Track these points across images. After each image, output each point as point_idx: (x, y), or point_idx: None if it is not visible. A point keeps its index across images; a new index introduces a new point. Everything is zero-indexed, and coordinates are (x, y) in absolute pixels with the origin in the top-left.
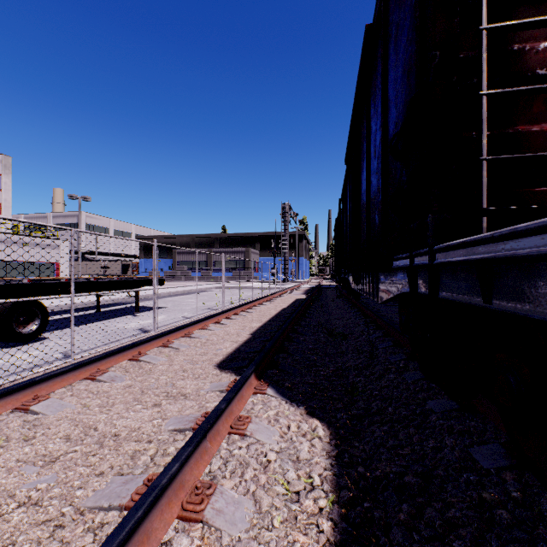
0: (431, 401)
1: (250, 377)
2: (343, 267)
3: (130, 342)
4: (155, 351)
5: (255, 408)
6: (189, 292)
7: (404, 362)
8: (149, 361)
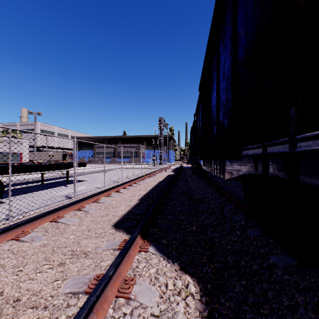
0: (273, 256)
1: (136, 238)
2: (196, 156)
3: (56, 206)
4: (71, 214)
5: (139, 266)
6: (102, 171)
7: (244, 221)
8: (64, 223)
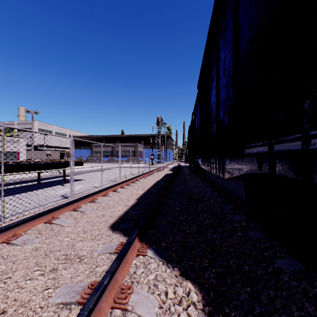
0: (278, 260)
1: (134, 240)
2: (194, 155)
3: (51, 206)
4: (67, 214)
5: (137, 272)
6: (100, 170)
7: (246, 222)
8: (59, 224)
